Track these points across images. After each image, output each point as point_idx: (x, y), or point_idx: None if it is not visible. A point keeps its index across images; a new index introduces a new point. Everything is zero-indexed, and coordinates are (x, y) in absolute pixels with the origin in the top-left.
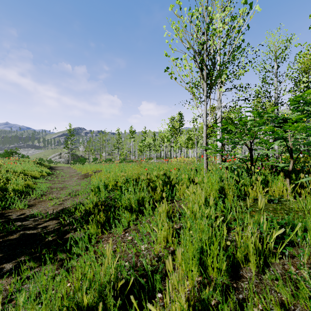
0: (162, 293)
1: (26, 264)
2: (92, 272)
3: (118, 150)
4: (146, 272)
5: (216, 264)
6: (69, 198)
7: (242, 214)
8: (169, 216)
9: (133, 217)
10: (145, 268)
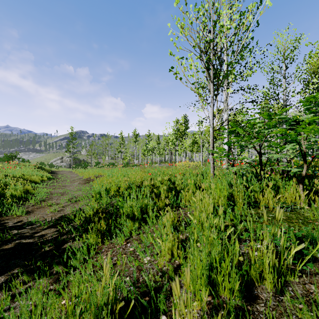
0: (166, 315)
1: (19, 278)
2: (88, 292)
3: (121, 154)
4: (148, 289)
5: (227, 282)
6: (69, 205)
7: (253, 223)
8: (174, 225)
9: (136, 226)
10: (147, 284)
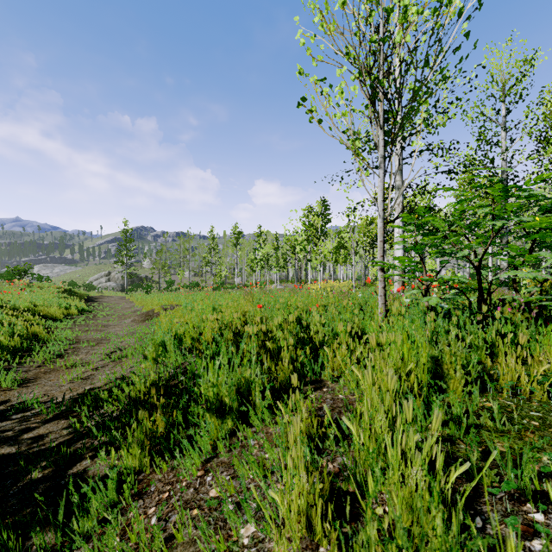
0: None
1: None
2: None
3: (212, 267)
4: None
5: None
6: (107, 365)
7: (500, 438)
8: (312, 434)
9: (228, 426)
10: None
